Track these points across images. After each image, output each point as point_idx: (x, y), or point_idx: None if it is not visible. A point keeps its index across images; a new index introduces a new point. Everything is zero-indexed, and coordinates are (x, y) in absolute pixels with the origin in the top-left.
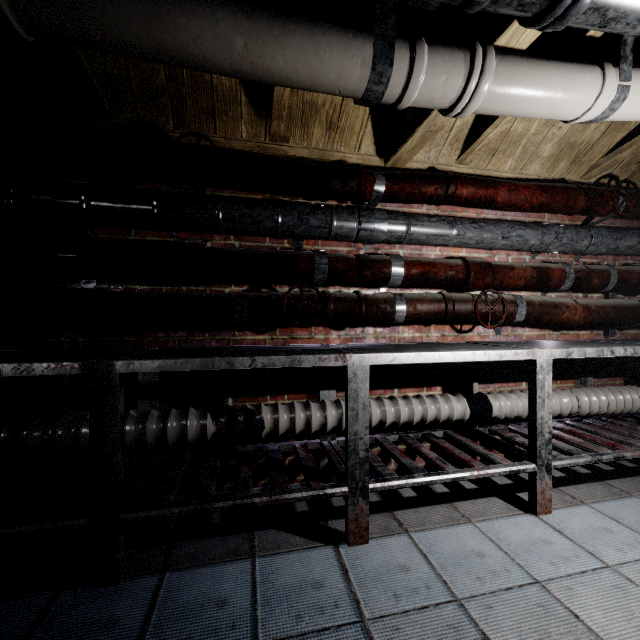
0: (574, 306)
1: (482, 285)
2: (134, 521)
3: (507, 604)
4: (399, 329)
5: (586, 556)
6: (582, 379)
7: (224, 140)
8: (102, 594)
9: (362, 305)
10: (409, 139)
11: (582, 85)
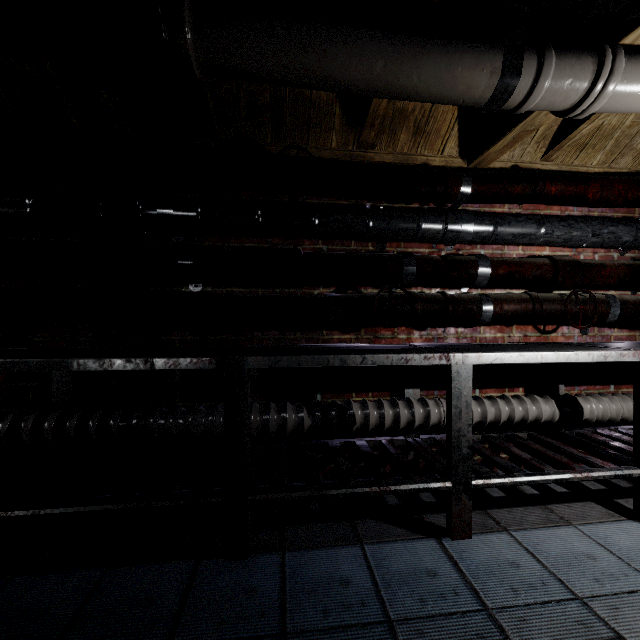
0: None
1: (571, 284)
2: (261, 502)
3: (634, 607)
4: (480, 329)
5: None
6: None
7: (315, 150)
8: (235, 566)
9: (449, 305)
10: (500, 140)
11: None
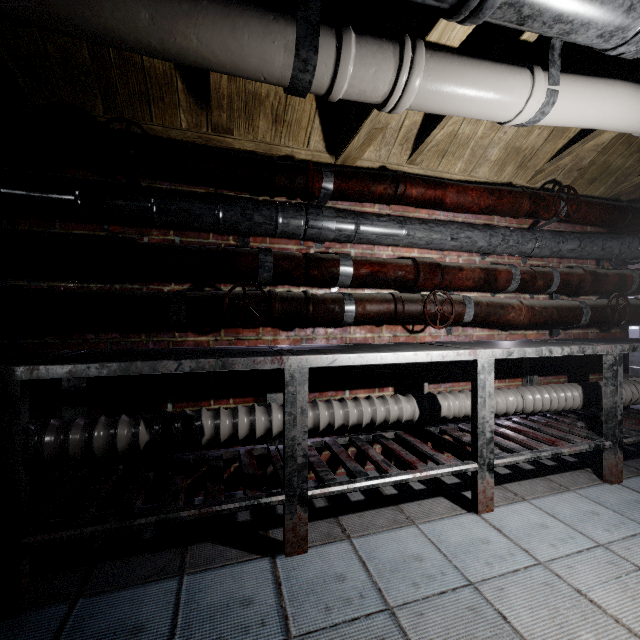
0: (519, 307)
1: (432, 285)
2: (39, 545)
3: (438, 609)
4: (351, 330)
5: (521, 554)
6: (528, 377)
7: (162, 129)
8: None
9: (309, 305)
10: (355, 136)
11: (513, 87)
